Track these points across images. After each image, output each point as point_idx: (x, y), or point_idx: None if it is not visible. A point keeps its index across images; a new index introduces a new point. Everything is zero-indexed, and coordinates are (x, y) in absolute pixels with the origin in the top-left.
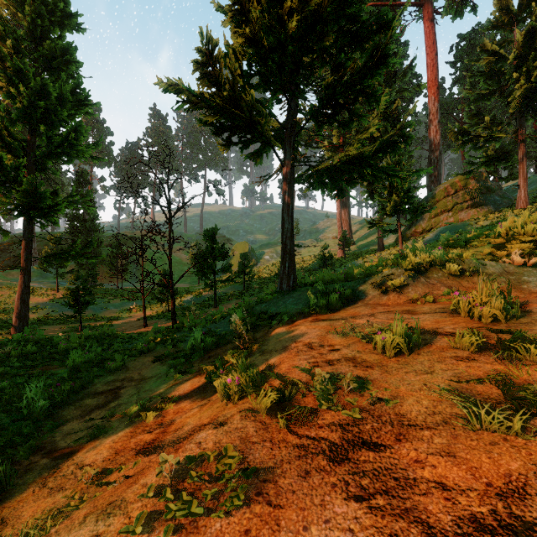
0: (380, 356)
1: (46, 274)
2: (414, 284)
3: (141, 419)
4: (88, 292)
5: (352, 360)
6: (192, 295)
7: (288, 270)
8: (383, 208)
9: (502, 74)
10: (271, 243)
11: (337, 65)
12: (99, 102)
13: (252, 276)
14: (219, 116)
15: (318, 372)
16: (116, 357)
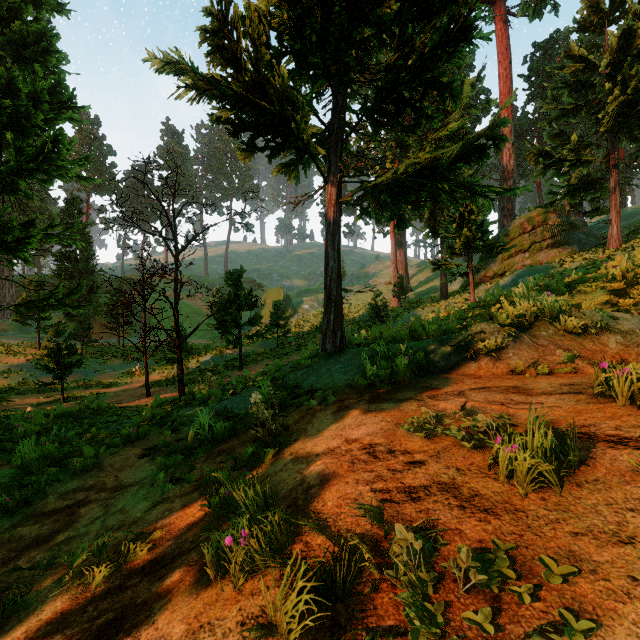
0: (503, 484)
1: (27, 328)
2: (516, 345)
3: (87, 581)
4: (73, 351)
5: (453, 490)
6: (212, 354)
7: (333, 324)
8: (450, 246)
9: (590, 85)
10: (311, 290)
11: (401, 43)
12: (88, 106)
13: (288, 330)
14: (237, 109)
15: (400, 536)
16: (85, 450)
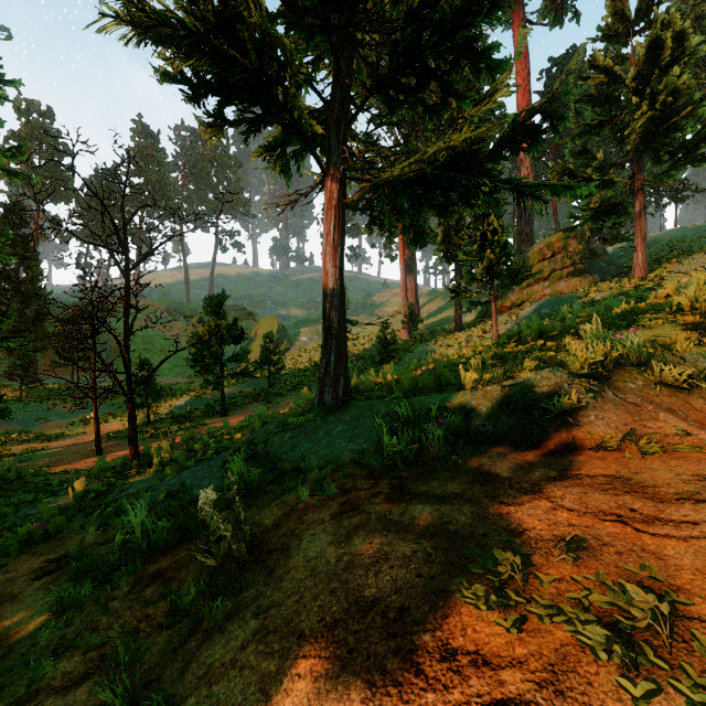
0: None
1: None
2: (598, 403)
3: None
4: None
5: None
6: (190, 396)
7: (334, 368)
8: (469, 270)
9: (615, 100)
10: (310, 319)
11: None
12: (19, 80)
13: (282, 367)
14: (196, 60)
15: None
16: None
